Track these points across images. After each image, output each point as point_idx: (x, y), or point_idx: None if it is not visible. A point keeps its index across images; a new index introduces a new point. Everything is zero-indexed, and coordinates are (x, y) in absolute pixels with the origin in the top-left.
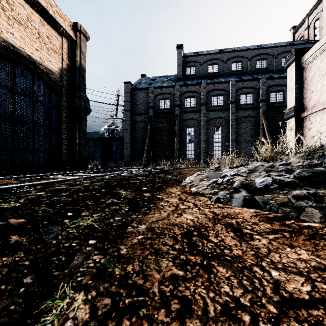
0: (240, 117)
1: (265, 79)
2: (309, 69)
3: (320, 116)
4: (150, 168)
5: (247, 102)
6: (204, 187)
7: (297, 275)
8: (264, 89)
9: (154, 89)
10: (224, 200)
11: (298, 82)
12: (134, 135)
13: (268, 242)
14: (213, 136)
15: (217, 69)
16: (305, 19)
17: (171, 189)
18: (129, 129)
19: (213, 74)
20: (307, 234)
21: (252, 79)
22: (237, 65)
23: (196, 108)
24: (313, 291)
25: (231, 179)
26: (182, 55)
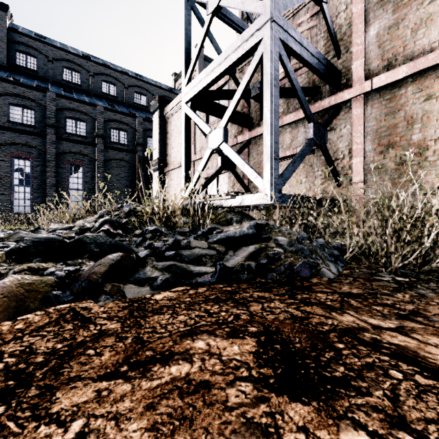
0: (111, 159)
1: (142, 119)
2: (170, 123)
3: (177, 174)
4: None
5: (120, 141)
6: None
7: None
8: (140, 130)
9: None
10: None
11: (162, 133)
12: None
13: None
14: (69, 179)
15: (79, 79)
16: None
17: None
18: None
19: (72, 84)
20: None
21: (127, 113)
22: (109, 88)
23: (35, 129)
24: None
25: None
26: (5, 24)
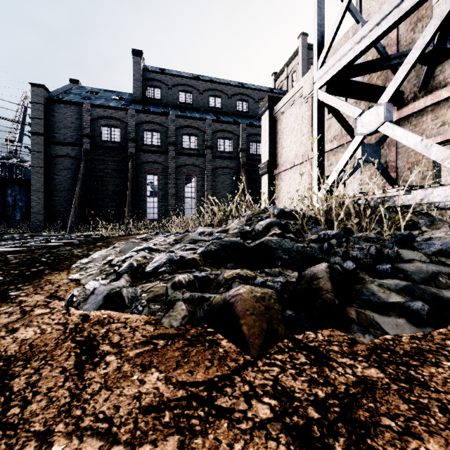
0: (218, 168)
1: (245, 125)
2: (281, 121)
3: (289, 175)
4: (77, 235)
5: (226, 150)
6: (93, 272)
7: (96, 440)
8: (244, 136)
9: (92, 107)
10: (77, 299)
11: (272, 134)
12: (53, 179)
13: (119, 366)
14: (185, 189)
15: (191, 99)
16: (285, 67)
17: (57, 275)
18: (42, 166)
19: (186, 105)
20: (191, 336)
21: (232, 122)
22: (215, 101)
23: (161, 148)
24: None
25: (131, 256)
26: (140, 66)
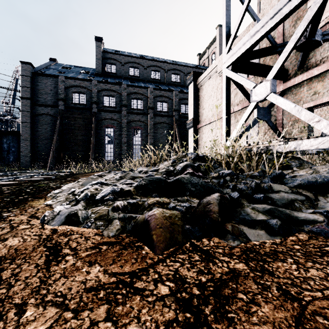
0: (157, 123)
1: (177, 92)
2: (202, 90)
3: (208, 129)
4: (54, 172)
5: (163, 110)
6: (61, 199)
7: (54, 308)
8: (176, 100)
9: (66, 79)
10: (47, 218)
11: (195, 99)
12: (37, 131)
13: (74, 263)
14: (133, 138)
15: (138, 73)
16: (207, 50)
17: (37, 201)
18: (29, 122)
19: (134, 77)
20: (125, 243)
21: (167, 89)
22: (156, 74)
23: (116, 108)
24: (48, 328)
25: (87, 188)
26: (101, 49)
